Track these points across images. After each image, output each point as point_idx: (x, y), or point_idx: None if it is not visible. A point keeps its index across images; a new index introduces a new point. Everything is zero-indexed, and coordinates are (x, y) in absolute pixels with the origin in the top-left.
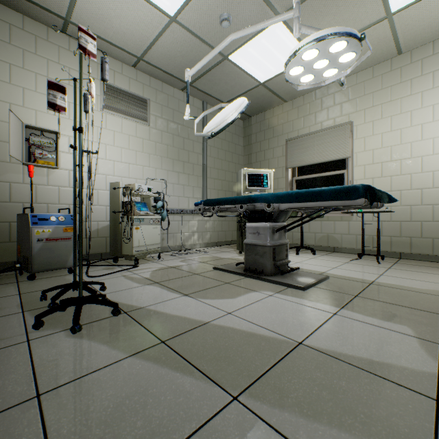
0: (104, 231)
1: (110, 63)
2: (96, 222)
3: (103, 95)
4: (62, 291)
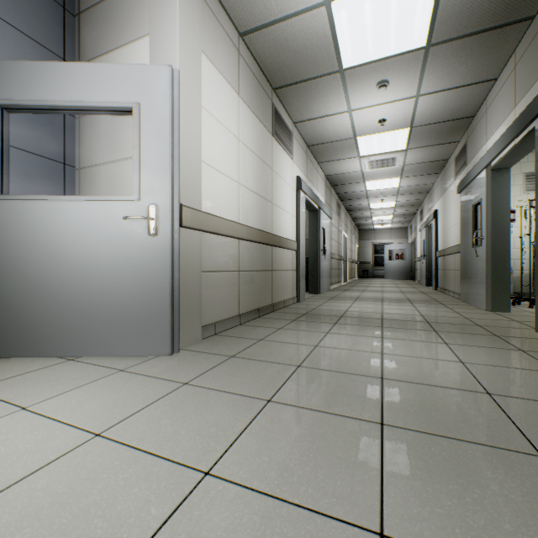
0: (525, 277)
1: (530, 157)
2: (518, 271)
3: (524, 183)
4: (515, 299)
